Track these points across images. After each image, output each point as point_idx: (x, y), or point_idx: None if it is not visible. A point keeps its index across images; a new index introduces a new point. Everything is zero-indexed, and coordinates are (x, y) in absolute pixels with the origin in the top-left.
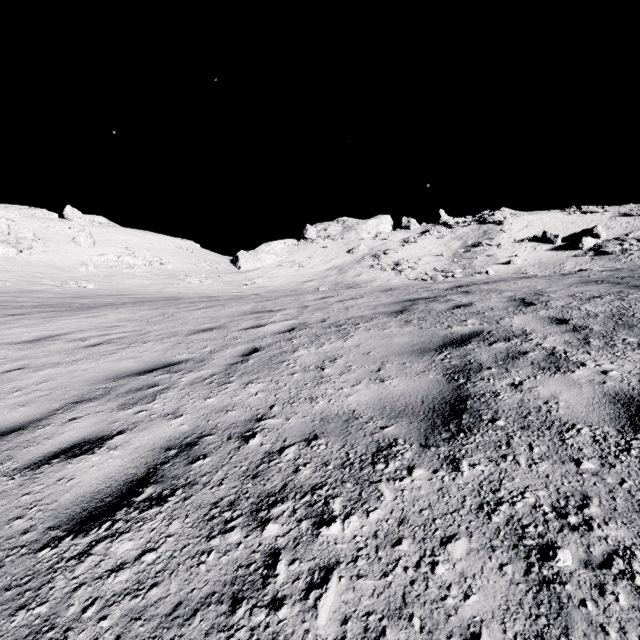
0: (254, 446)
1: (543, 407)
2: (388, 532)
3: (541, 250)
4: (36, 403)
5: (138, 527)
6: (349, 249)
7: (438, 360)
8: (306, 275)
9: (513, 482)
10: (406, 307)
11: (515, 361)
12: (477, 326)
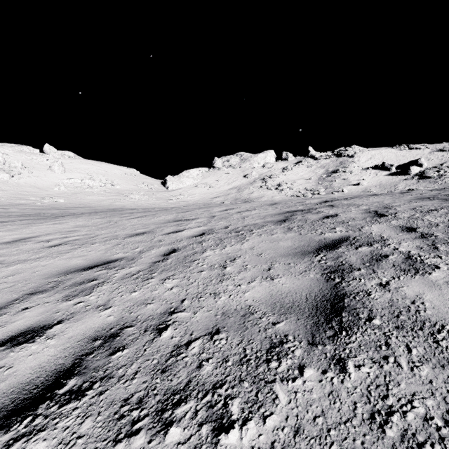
0: (165, 339)
1: (411, 307)
2: (284, 444)
3: (381, 175)
4: (0, 294)
5: (54, 424)
6: (245, 174)
7: (316, 261)
8: (214, 193)
9: (399, 388)
10: (287, 217)
11: (379, 263)
12: (344, 233)
